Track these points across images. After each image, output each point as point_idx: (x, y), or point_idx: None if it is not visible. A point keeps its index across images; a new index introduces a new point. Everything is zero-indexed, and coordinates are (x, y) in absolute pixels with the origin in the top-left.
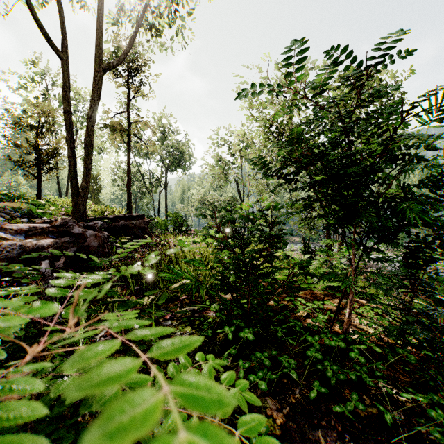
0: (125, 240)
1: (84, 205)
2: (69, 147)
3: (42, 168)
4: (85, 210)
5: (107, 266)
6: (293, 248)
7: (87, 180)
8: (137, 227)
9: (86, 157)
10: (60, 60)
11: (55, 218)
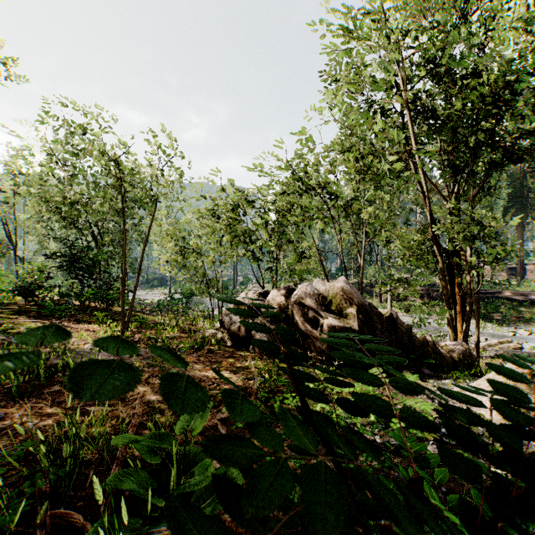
0: None
1: None
2: None
3: None
4: None
5: None
6: None
7: None
8: None
9: None
10: None
11: None
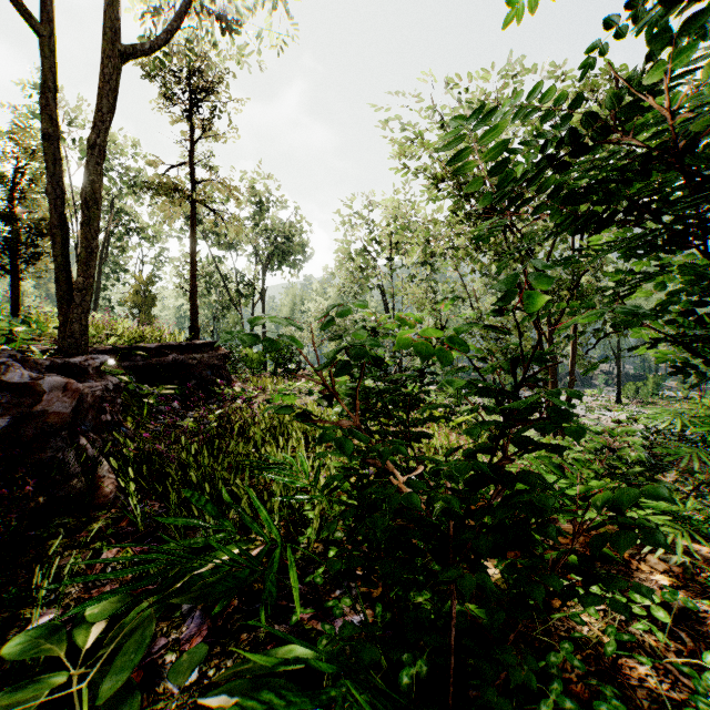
0: (167, 391)
1: (82, 323)
2: (54, 207)
3: (18, 253)
4: (85, 332)
5: (96, 455)
6: (475, 399)
7: (87, 273)
8: (203, 364)
9: (85, 225)
10: (38, 37)
11: (33, 349)
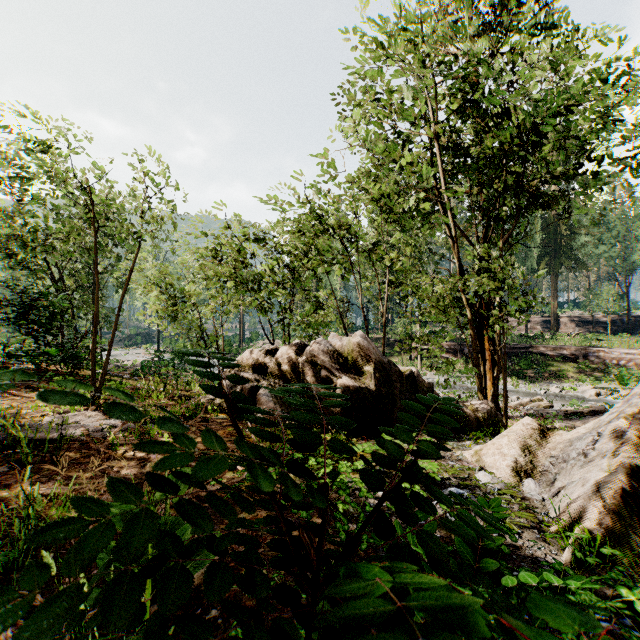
0: None
1: None
2: None
3: None
4: None
5: None
6: None
7: None
8: None
9: None
10: None
11: None
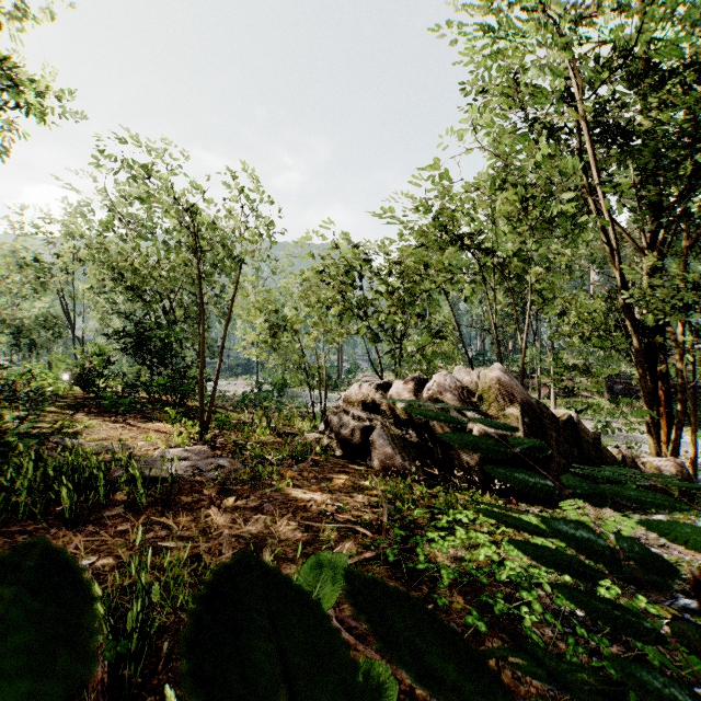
0: None
1: None
2: None
3: None
4: None
5: None
6: None
7: None
8: None
9: None
10: None
11: None
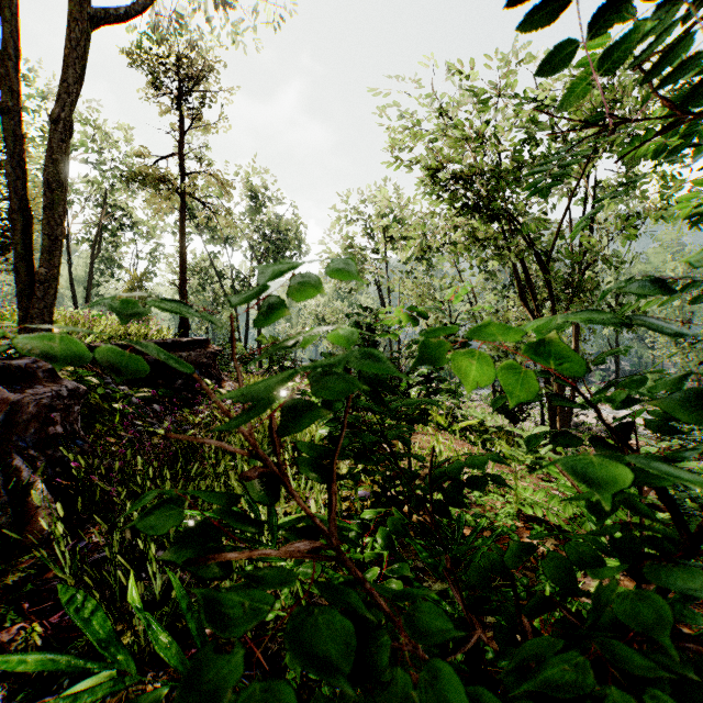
0: (143, 394)
1: (45, 318)
2: (14, 189)
3: None
4: (49, 329)
5: (33, 479)
6: (472, 396)
7: (51, 263)
8: (190, 363)
9: (48, 210)
10: None
11: None
